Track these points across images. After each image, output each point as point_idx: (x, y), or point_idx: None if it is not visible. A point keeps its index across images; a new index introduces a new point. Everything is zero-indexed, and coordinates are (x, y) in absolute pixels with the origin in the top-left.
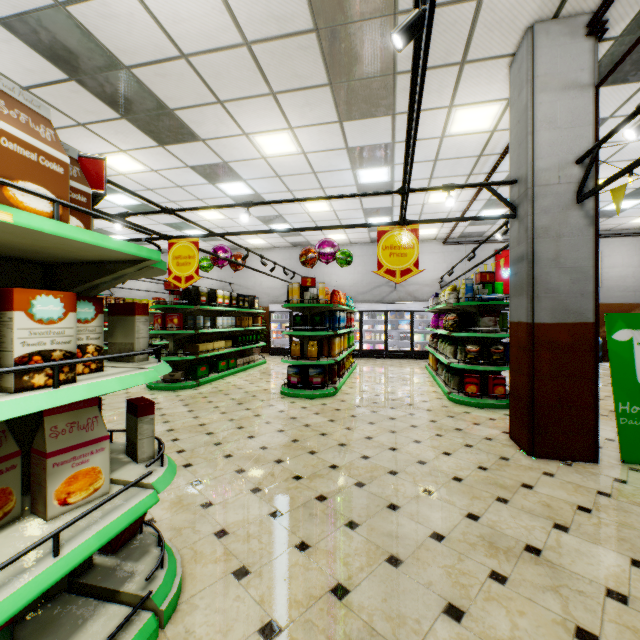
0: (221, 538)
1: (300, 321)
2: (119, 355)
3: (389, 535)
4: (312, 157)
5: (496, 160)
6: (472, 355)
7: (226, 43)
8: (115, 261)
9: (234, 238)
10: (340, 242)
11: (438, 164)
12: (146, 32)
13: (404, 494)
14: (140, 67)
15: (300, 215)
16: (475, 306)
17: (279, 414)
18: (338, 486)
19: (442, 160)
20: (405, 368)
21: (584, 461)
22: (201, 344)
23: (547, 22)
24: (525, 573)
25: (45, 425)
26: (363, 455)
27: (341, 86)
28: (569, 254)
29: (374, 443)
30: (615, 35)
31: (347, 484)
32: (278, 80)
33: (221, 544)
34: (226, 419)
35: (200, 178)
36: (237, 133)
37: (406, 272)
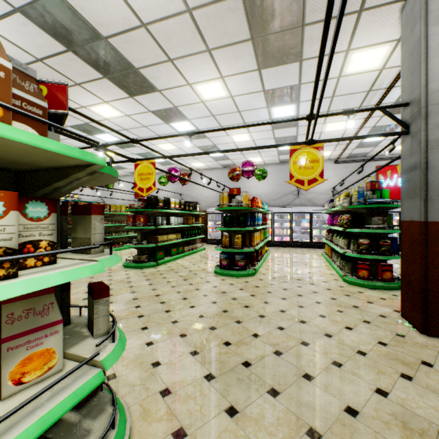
0: (165, 397)
1: (229, 220)
2: (64, 250)
3: (307, 406)
4: (237, 99)
5: (382, 94)
6: (364, 247)
7: (173, 11)
8: (68, 167)
9: (183, 162)
10: (257, 163)
11: (334, 100)
12: (116, 8)
13: (316, 365)
14: (114, 37)
15: (228, 144)
16: (366, 208)
17: (213, 289)
18: (260, 353)
19: (338, 96)
20: (306, 255)
21: None
22: (159, 236)
23: None
24: None
25: (2, 312)
26: (279, 326)
27: (260, 40)
28: None
29: (287, 316)
30: None
31: (267, 352)
32: (212, 39)
33: (164, 403)
34: (175, 291)
35: (158, 119)
36: (183, 84)
37: (312, 181)
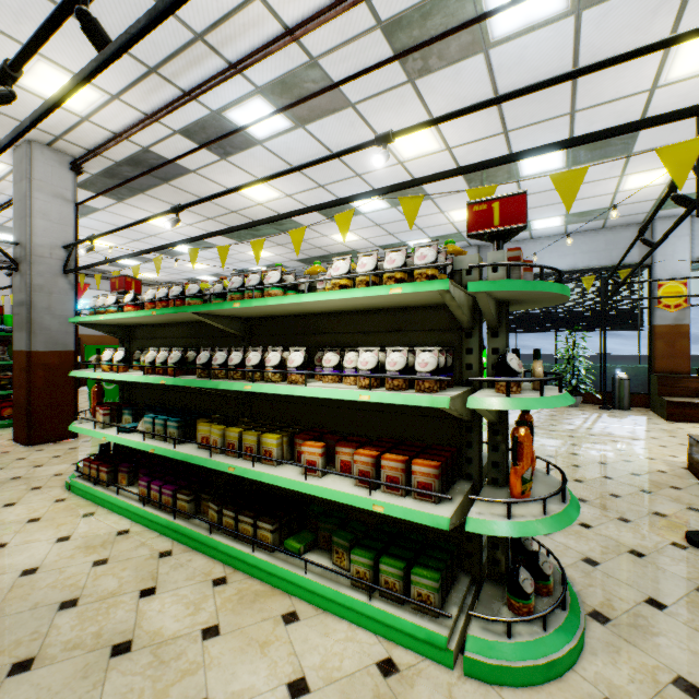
0: None
1: None
2: None
3: None
4: None
5: (8, 199)
6: None
7: None
8: None
9: None
10: None
11: None
12: None
13: None
14: None
15: None
16: None
17: None
18: None
19: None
20: None
21: (69, 439)
22: None
23: (43, 145)
24: (9, 485)
25: None
26: None
27: None
28: (59, 306)
29: None
30: (93, 173)
31: None
32: None
33: None
34: None
35: None
36: None
37: None
